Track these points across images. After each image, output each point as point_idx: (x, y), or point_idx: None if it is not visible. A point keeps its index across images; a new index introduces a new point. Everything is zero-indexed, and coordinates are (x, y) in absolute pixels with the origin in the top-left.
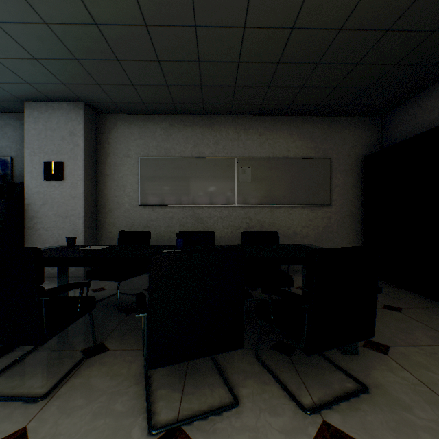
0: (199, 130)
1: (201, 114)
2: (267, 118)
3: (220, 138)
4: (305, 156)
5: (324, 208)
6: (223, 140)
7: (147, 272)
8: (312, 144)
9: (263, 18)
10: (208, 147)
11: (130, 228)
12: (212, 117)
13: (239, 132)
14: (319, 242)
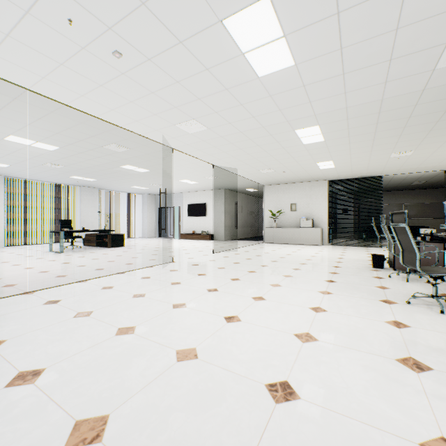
0: (389, 196)
1: (389, 191)
2: (415, 190)
3: (397, 198)
4: (432, 202)
5: (440, 219)
6: (398, 198)
7: (370, 238)
8: (435, 198)
9: (412, 186)
10: (392, 201)
11: (364, 225)
12: (394, 192)
13: (404, 195)
14: (439, 230)
